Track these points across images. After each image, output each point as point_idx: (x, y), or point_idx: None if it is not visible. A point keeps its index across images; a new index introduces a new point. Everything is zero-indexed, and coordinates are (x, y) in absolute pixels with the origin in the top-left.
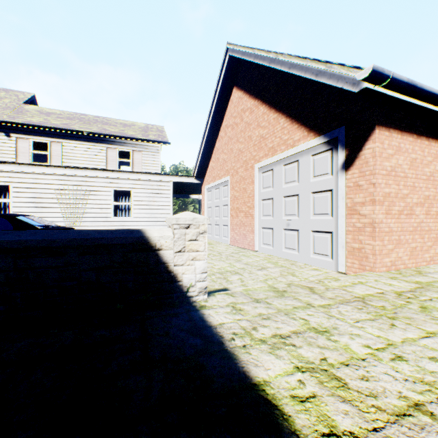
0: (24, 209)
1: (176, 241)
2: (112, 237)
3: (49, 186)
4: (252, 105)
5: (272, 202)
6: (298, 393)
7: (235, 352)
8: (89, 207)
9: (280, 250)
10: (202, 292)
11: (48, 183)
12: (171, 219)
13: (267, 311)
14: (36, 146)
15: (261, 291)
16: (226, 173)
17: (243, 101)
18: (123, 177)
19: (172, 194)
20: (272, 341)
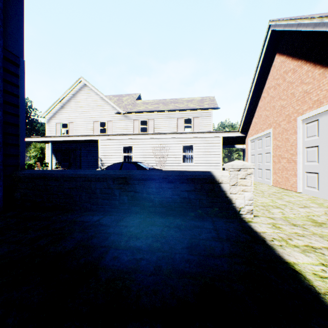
0: (138, 159)
1: (231, 178)
2: (195, 174)
3: (149, 145)
4: (295, 66)
5: (316, 149)
6: (319, 274)
7: (273, 246)
8: (168, 157)
9: (327, 193)
10: (249, 213)
11: (148, 143)
12: (228, 165)
13: (303, 232)
14: (141, 122)
15: (299, 220)
16: (268, 126)
17: (285, 64)
18: (188, 137)
19: (221, 146)
20: (303, 248)
